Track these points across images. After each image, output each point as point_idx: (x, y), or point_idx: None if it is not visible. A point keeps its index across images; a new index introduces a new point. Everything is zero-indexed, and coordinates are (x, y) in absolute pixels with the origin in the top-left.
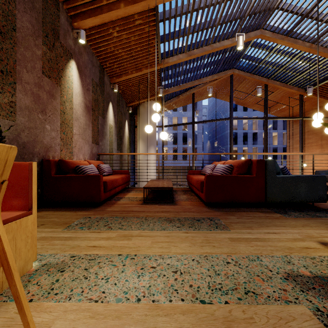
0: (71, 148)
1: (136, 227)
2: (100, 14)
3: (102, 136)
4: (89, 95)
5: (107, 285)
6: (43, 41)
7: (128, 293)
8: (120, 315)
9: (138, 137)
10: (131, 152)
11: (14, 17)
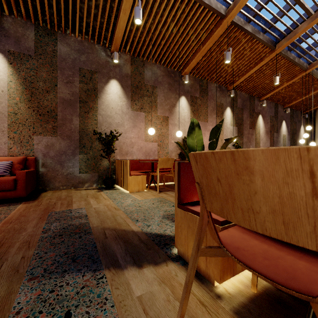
0: None
1: None
2: (273, 91)
3: (277, 143)
4: (268, 125)
5: None
6: (249, 117)
7: None
8: None
9: (316, 136)
10: None
11: (243, 117)
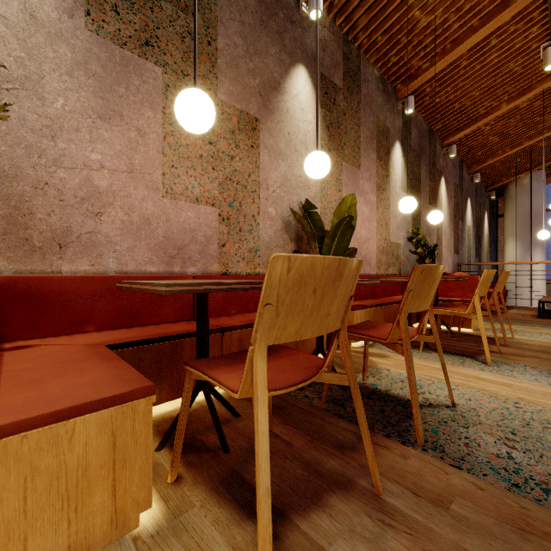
0: (441, 261)
1: (540, 327)
2: (475, 124)
3: (461, 243)
4: (452, 202)
5: (534, 336)
6: (429, 178)
7: (550, 339)
8: (548, 340)
9: (507, 233)
10: (491, 258)
11: (420, 174)
